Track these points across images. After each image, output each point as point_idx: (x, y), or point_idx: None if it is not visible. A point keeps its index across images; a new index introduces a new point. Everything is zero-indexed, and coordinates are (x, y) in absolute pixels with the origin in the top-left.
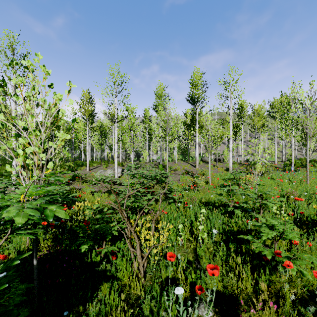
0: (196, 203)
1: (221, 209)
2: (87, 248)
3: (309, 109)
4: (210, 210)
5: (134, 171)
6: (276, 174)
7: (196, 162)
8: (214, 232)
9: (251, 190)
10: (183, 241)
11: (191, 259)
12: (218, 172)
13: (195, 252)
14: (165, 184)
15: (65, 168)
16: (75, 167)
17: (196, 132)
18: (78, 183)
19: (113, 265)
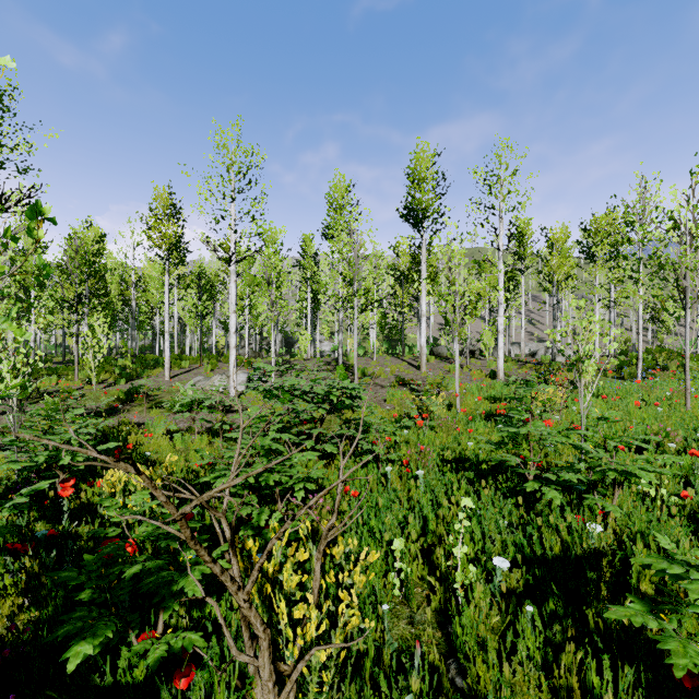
0: (435, 466)
1: (501, 484)
2: (101, 645)
3: (691, 234)
4: (470, 483)
5: (278, 380)
6: (606, 384)
7: (422, 358)
8: (499, 565)
9: (558, 425)
10: (406, 587)
11: (438, 663)
12: (471, 380)
13: (444, 625)
14: (350, 409)
15: (114, 372)
16: (138, 370)
17: (421, 288)
18: (140, 409)
19: (185, 696)
